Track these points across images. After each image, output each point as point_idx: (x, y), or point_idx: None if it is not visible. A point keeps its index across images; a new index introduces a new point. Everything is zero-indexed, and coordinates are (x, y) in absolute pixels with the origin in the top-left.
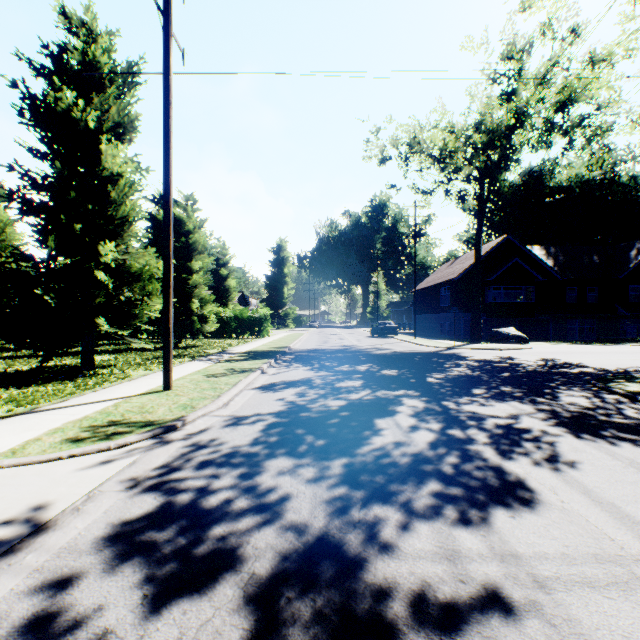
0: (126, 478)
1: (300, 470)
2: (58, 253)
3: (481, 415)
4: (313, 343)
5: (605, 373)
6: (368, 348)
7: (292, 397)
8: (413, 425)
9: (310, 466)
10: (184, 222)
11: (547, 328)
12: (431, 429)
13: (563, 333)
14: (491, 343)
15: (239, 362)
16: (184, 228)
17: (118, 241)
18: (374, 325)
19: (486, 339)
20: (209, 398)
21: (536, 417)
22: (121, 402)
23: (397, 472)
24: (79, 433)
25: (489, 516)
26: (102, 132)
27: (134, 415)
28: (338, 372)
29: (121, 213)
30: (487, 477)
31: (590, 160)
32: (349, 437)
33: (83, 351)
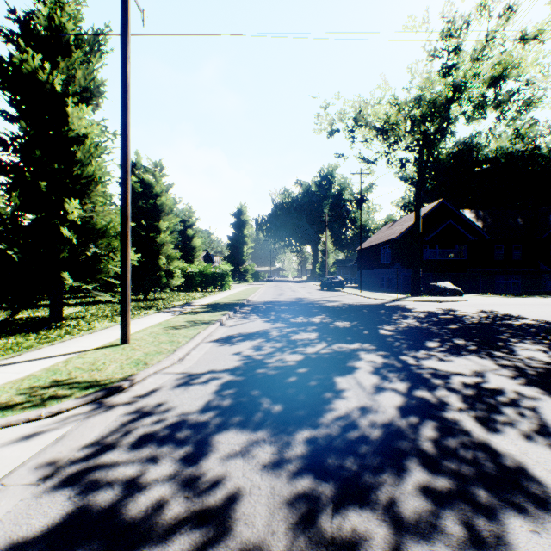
0: (44, 462)
1: (255, 449)
2: (25, 210)
3: (444, 372)
4: (269, 296)
5: (547, 325)
6: (319, 300)
7: (249, 351)
8: (376, 385)
9: (267, 443)
10: (152, 186)
11: (477, 282)
12: (396, 390)
13: (491, 287)
14: (429, 296)
15: (200, 314)
16: (152, 192)
17: (85, 200)
18: (323, 280)
19: (424, 292)
20: (164, 353)
21: (502, 374)
22: (73, 357)
23: (370, 452)
24: (13, 397)
25: (505, 531)
26: (68, 95)
27: (81, 373)
28: (293, 324)
29: (86, 172)
30: (479, 460)
31: (513, 134)
32: (309, 401)
33: (51, 304)
